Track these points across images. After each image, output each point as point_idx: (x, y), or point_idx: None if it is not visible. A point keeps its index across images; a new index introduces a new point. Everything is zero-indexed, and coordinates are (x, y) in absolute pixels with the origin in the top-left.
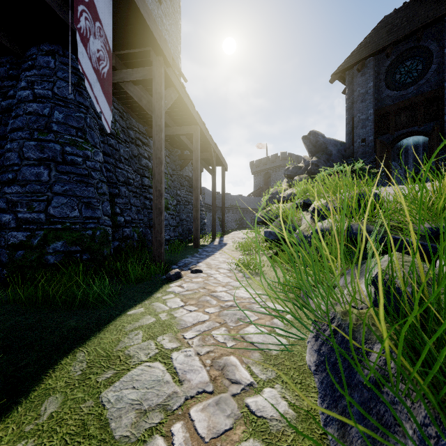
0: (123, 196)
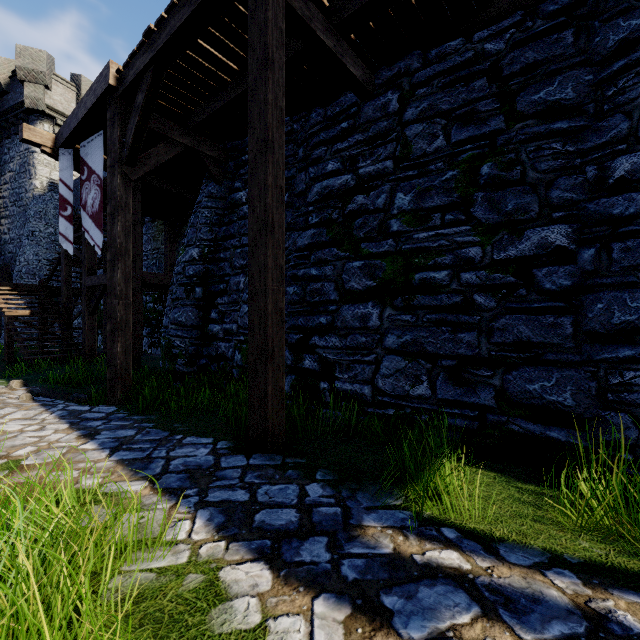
0: (233, 291)
